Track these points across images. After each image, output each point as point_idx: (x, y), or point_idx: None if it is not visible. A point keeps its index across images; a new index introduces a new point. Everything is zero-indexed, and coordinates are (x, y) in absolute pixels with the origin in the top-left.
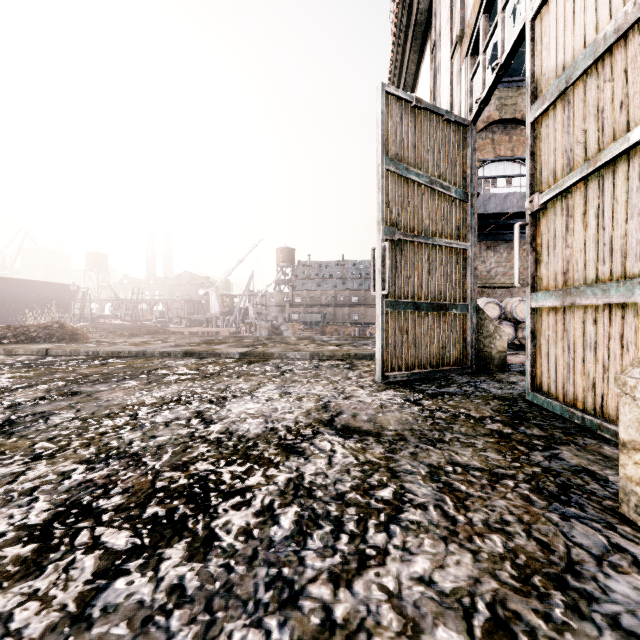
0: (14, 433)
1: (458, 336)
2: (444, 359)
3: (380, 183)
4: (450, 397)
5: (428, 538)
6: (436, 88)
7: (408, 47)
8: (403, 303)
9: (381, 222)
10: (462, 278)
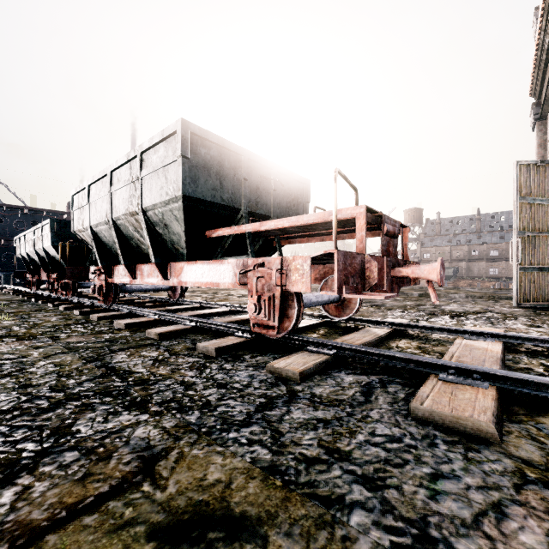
0: (384, 306)
1: None
2: None
3: (515, 210)
4: None
5: (521, 321)
6: None
7: (548, 72)
8: (531, 268)
9: (516, 229)
10: None
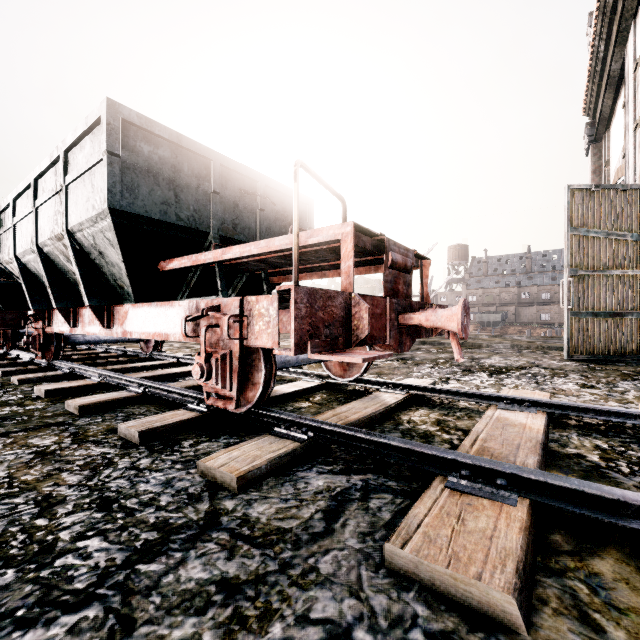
0: (412, 360)
1: (634, 334)
2: (620, 349)
3: (566, 244)
4: (612, 365)
5: (573, 379)
6: (625, 141)
7: (603, 86)
8: (584, 313)
9: (567, 266)
10: (638, 294)
